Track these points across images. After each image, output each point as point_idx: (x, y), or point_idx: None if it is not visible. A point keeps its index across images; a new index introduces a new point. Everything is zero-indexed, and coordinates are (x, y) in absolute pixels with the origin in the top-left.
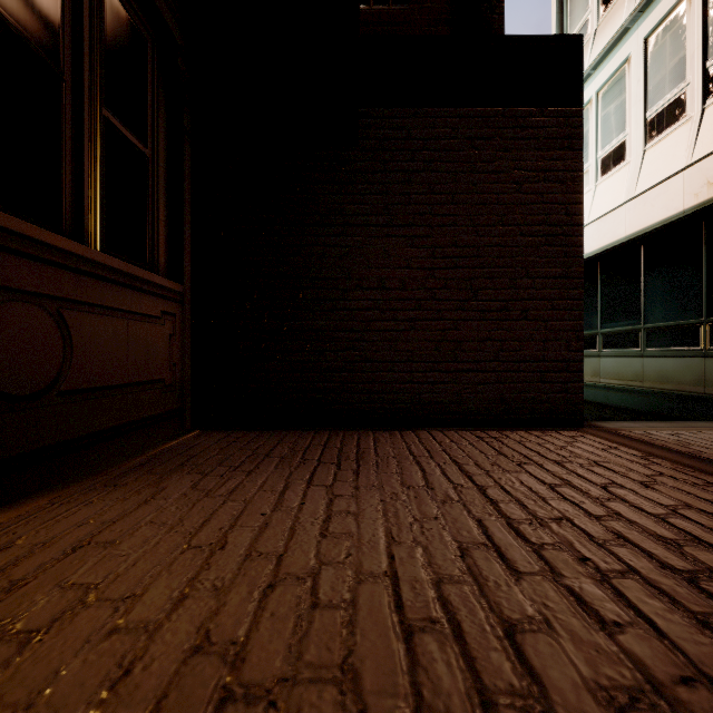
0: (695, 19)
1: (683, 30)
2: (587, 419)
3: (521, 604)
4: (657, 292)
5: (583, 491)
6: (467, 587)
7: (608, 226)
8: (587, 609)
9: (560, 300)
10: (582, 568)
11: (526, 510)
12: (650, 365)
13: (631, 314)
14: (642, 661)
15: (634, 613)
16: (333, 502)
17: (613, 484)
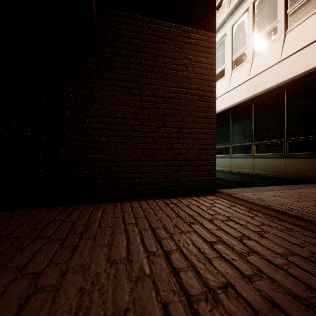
0: (250, 21)
1: (246, 25)
2: None
3: None
4: (236, 131)
5: (231, 247)
6: None
7: (218, 103)
8: None
9: (206, 129)
10: None
11: (200, 279)
12: (233, 161)
13: (226, 140)
14: None
15: None
16: (26, 304)
17: (244, 236)
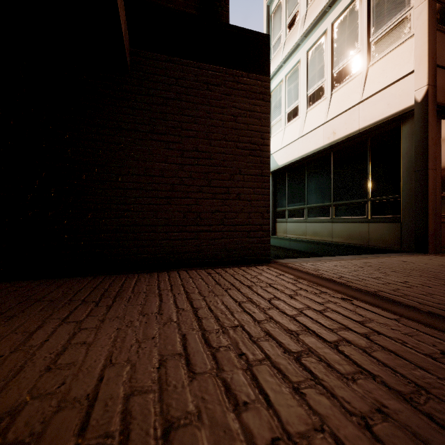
0: (328, 47)
1: (323, 51)
2: (281, 257)
3: (186, 401)
4: (312, 188)
5: (256, 305)
6: (151, 395)
7: (290, 151)
8: (230, 396)
9: (258, 188)
10: (237, 362)
11: (218, 323)
12: (309, 227)
13: (301, 199)
14: (251, 432)
15: (258, 391)
16: (75, 336)
17: (275, 298)
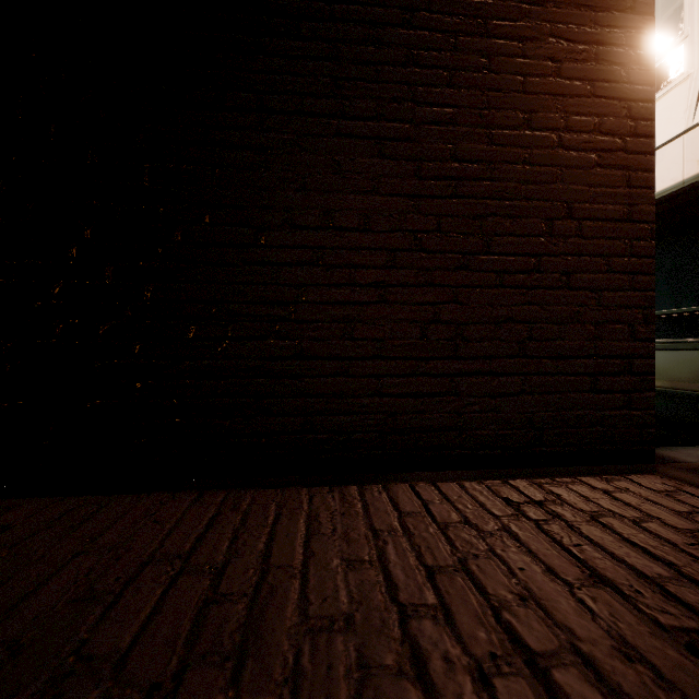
0: None
1: None
2: None
3: None
4: None
5: None
6: None
7: None
8: None
9: (621, 256)
10: None
11: None
12: None
13: None
14: None
15: None
16: None
17: None
